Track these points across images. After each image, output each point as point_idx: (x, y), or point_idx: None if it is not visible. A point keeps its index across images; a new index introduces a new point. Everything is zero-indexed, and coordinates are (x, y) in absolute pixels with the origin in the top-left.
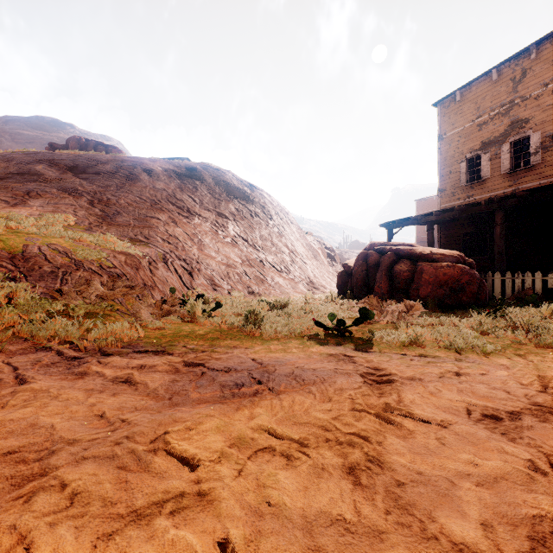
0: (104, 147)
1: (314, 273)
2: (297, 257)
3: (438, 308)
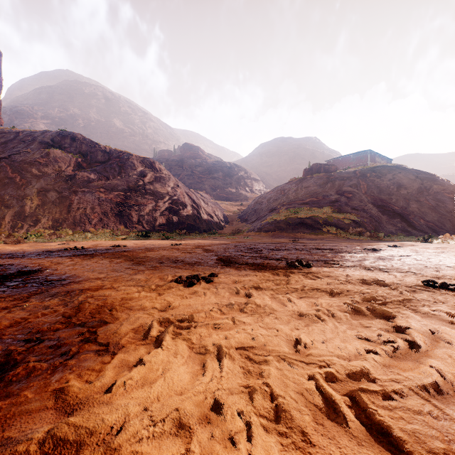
0: (327, 166)
1: None
2: (451, 215)
3: None
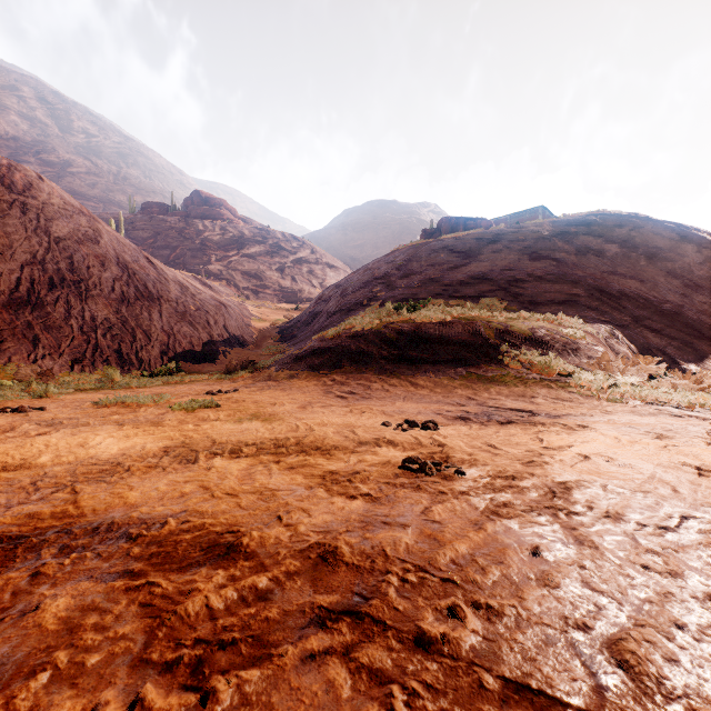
0: (472, 221)
1: None
2: None
3: None
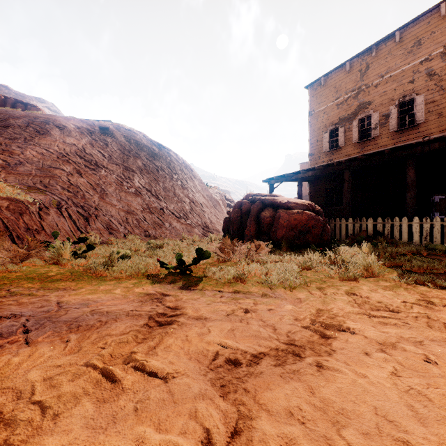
0: (24, 105)
1: (210, 219)
2: (197, 206)
3: (290, 248)
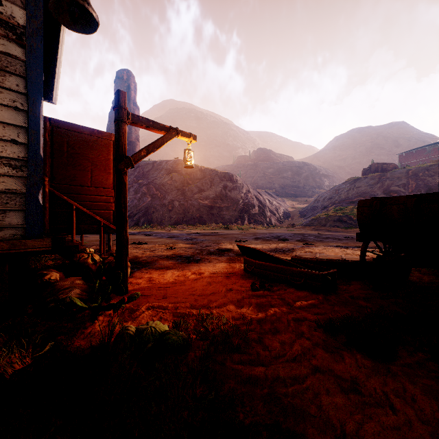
0: (386, 165)
1: None
2: None
3: None
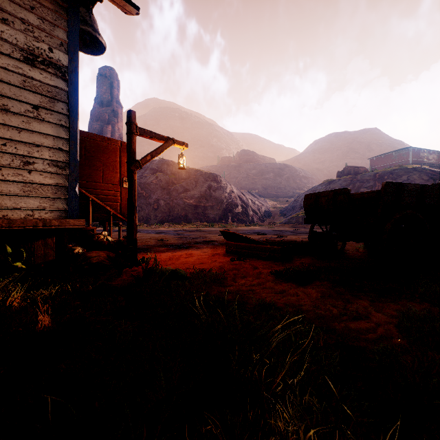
0: (357, 168)
1: None
2: None
3: None
